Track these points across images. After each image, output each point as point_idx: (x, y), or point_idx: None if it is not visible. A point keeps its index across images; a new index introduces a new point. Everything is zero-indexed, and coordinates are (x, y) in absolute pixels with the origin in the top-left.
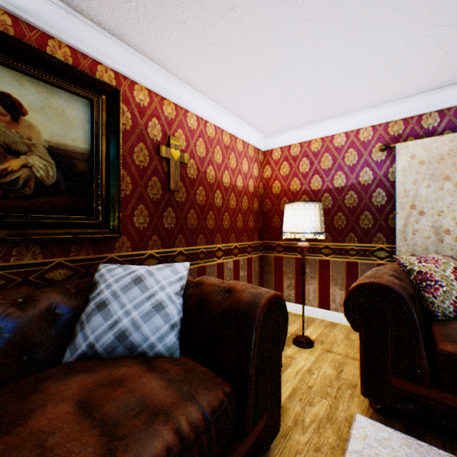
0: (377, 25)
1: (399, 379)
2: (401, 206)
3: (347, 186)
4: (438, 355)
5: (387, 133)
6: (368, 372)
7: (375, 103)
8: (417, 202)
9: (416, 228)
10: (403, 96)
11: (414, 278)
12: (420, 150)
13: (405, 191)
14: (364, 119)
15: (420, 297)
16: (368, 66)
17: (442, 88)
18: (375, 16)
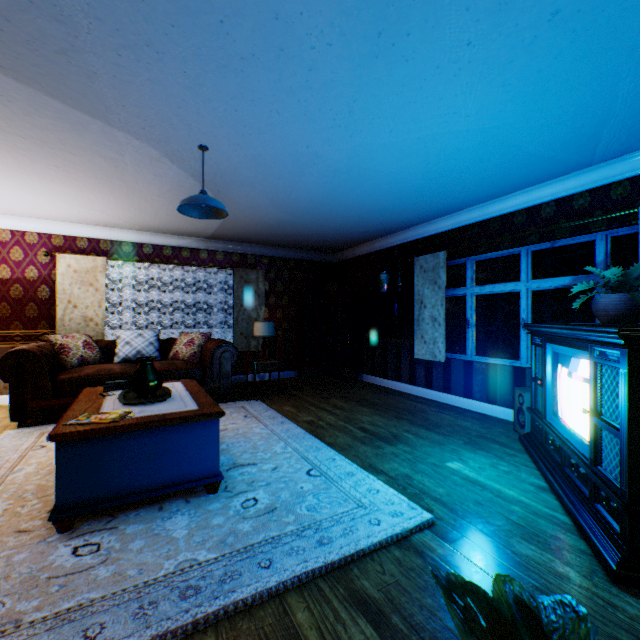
0: (25, 190)
1: (37, 402)
2: (63, 300)
3: (14, 279)
4: (59, 382)
5: (52, 243)
6: (17, 405)
7: (40, 217)
8: (74, 299)
9: (73, 317)
10: (63, 220)
11: (58, 348)
12: (76, 262)
13: (66, 290)
14: (31, 225)
15: (61, 359)
16: (25, 200)
17: (89, 225)
18: (23, 187)
